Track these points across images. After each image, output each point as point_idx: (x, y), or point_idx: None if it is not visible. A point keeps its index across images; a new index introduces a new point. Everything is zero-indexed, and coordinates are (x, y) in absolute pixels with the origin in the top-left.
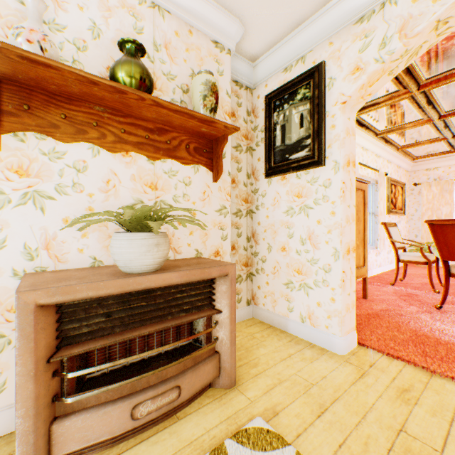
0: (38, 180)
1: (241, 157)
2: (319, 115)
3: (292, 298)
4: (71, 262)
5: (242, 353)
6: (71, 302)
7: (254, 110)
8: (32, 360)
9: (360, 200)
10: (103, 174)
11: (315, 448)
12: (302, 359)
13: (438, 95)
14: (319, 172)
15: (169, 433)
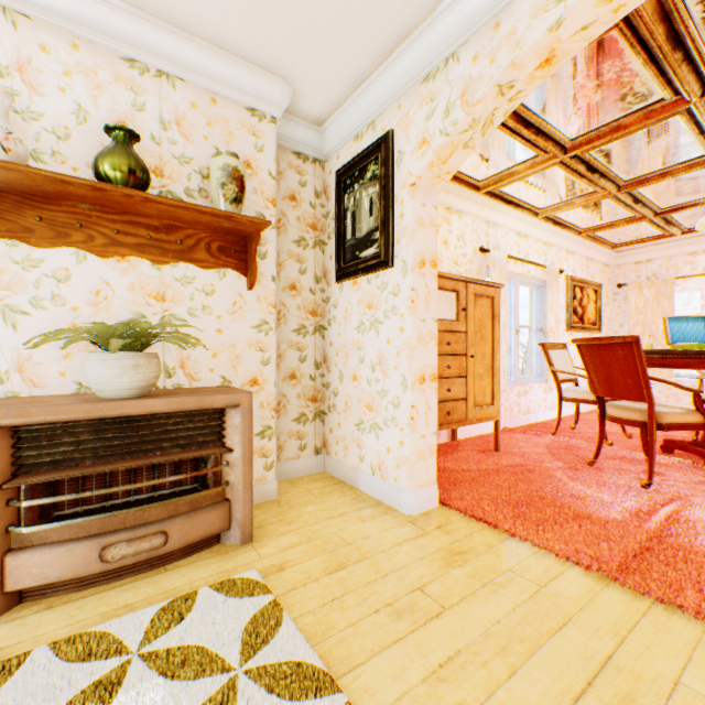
0: (9, 293)
1: (306, 254)
2: (387, 201)
3: (363, 443)
4: (50, 388)
5: (283, 510)
6: (30, 427)
7: (326, 190)
8: None
9: (487, 311)
10: (92, 284)
11: (303, 600)
12: (355, 518)
13: (601, 160)
14: (389, 275)
15: (148, 582)
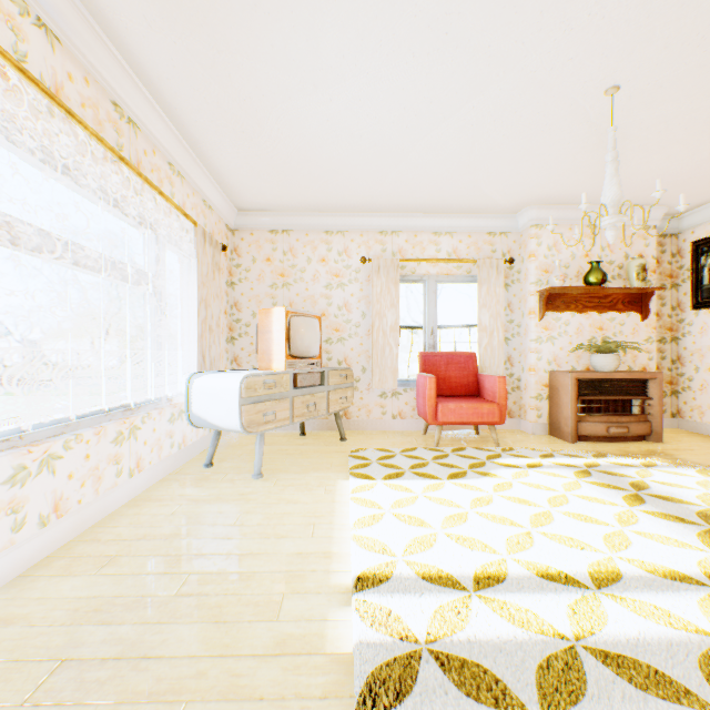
0: (551, 331)
1: (664, 294)
2: None
3: None
4: (562, 368)
5: (666, 437)
6: (581, 380)
7: (678, 251)
8: (574, 396)
9: None
10: (575, 325)
11: None
12: None
13: None
14: None
15: (623, 444)
